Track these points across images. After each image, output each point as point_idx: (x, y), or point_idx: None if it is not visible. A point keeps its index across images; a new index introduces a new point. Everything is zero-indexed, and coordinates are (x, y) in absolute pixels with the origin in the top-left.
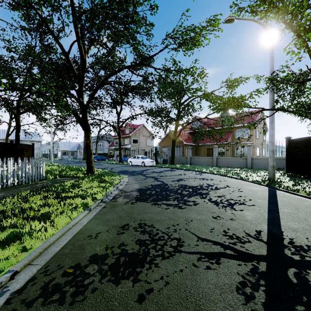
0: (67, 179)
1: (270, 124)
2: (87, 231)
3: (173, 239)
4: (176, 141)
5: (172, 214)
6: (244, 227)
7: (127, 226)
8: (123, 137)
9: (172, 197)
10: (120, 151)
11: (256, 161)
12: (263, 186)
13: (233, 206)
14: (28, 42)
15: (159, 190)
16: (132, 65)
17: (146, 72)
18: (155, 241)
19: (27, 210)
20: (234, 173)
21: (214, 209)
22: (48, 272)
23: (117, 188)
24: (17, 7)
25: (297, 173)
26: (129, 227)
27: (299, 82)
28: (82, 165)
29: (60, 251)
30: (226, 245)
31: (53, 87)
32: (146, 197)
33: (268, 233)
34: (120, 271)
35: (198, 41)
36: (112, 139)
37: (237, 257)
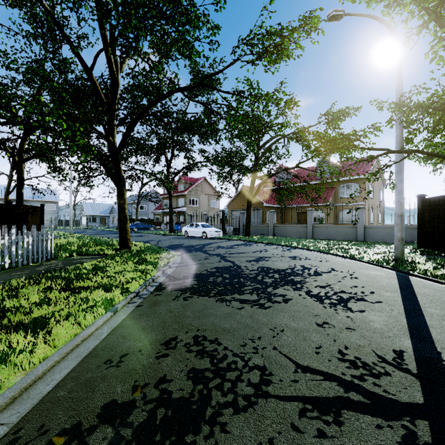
0: (89, 258)
1: (397, 174)
2: (105, 351)
3: (252, 368)
4: (253, 201)
5: (249, 318)
6: (372, 343)
7: (174, 341)
8: (175, 196)
9: (249, 288)
10: (171, 217)
11: (371, 231)
12: (387, 270)
13: (348, 303)
14: (35, 56)
15: (227, 276)
16: (187, 87)
17: (208, 100)
18: (221, 372)
19: (11, 312)
20: (340, 249)
21: (317, 309)
22: (17, 444)
23: (164, 272)
24: (17, 2)
25: (435, 249)
26: (178, 343)
27: (443, 110)
28: (116, 237)
29: (51, 395)
30: (347, 382)
31: (64, 117)
32: (208, 288)
33: (416, 355)
34: (154, 443)
35: (287, 50)
36: (159, 198)
37: (372, 409)
